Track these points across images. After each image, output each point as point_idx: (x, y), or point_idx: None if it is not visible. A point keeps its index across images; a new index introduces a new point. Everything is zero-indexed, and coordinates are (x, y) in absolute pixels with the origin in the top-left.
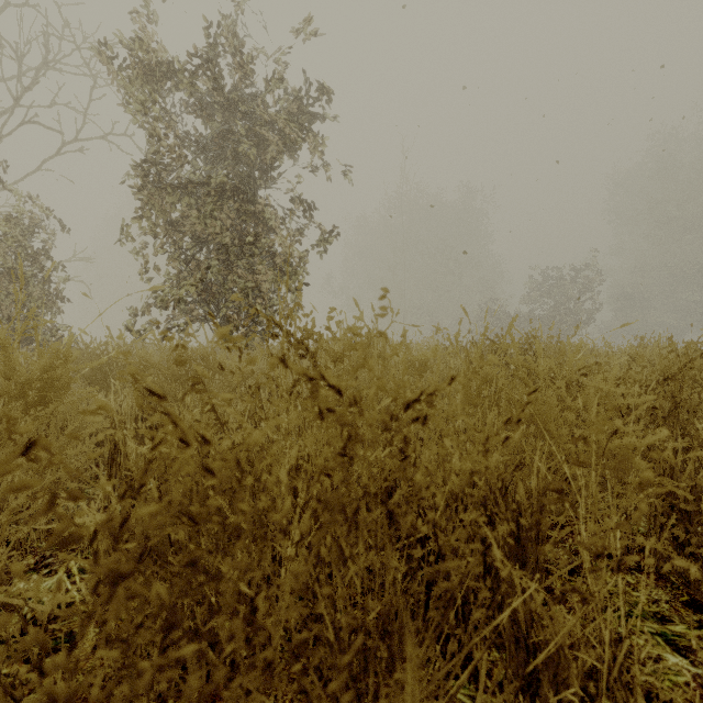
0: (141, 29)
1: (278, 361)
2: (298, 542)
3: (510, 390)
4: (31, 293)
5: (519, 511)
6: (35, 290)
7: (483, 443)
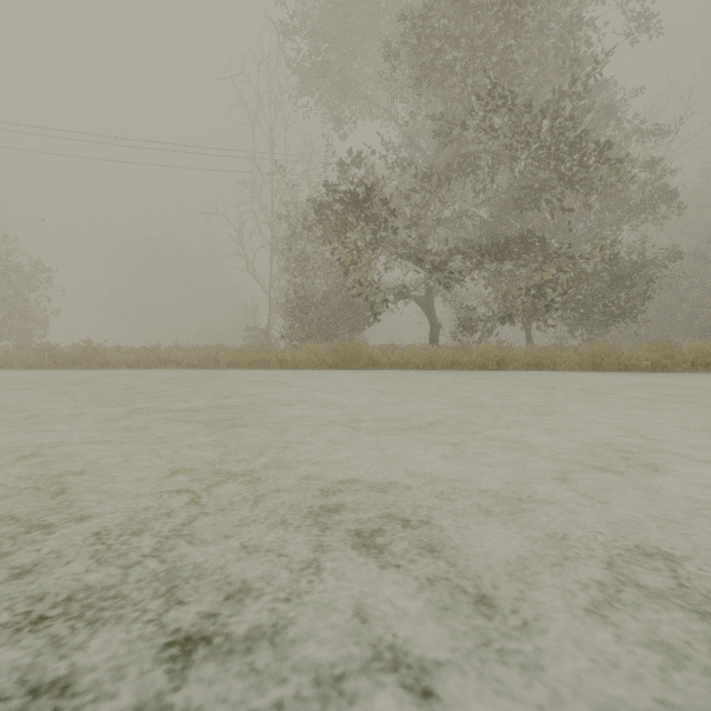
0: None
1: None
2: None
3: None
4: None
5: None
6: None
7: None
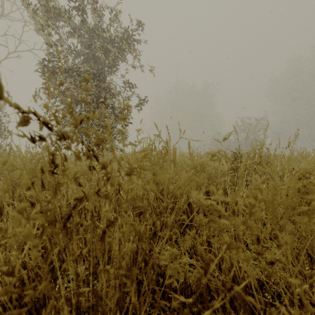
0: None
1: None
2: None
3: None
4: None
5: None
6: None
7: None
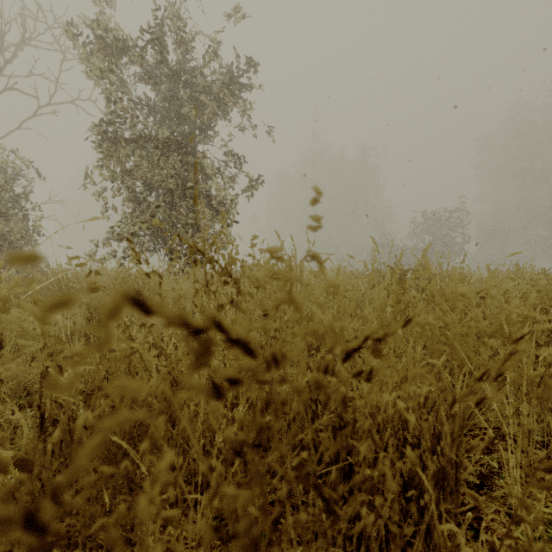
0: (100, 11)
1: (133, 303)
2: (198, 544)
3: (426, 314)
4: (11, 229)
5: (439, 436)
6: (15, 226)
7: (450, 403)
